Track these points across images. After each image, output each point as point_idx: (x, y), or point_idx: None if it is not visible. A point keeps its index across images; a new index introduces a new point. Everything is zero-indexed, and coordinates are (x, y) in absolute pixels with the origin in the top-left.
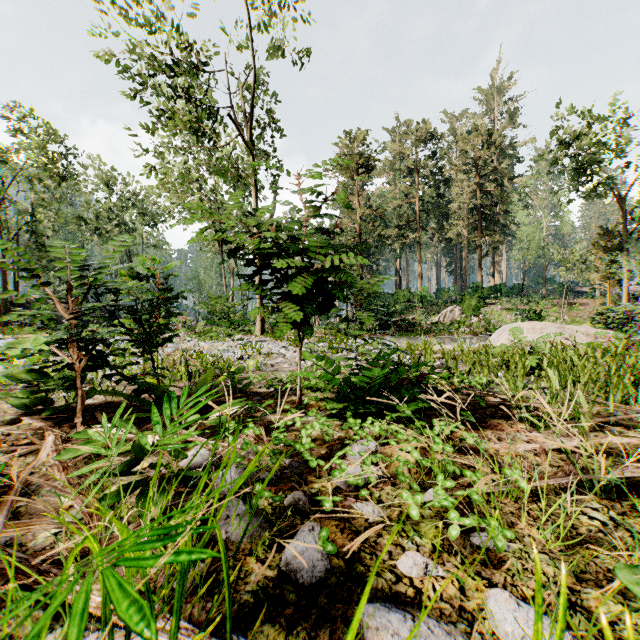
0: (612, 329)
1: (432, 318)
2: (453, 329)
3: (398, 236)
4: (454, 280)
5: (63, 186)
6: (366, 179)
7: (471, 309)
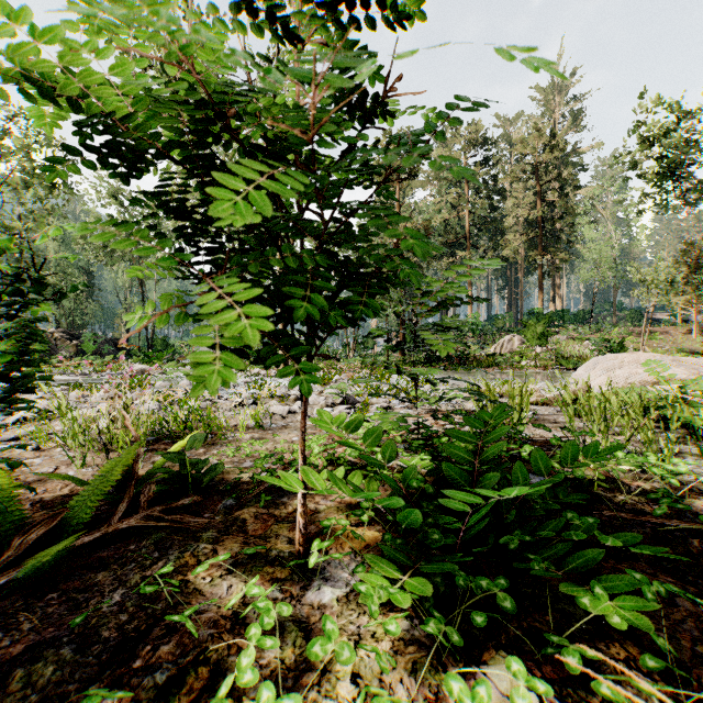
0: None
1: (486, 349)
2: (513, 362)
3: (445, 255)
4: (508, 306)
5: (57, 195)
6: (408, 191)
7: (536, 338)
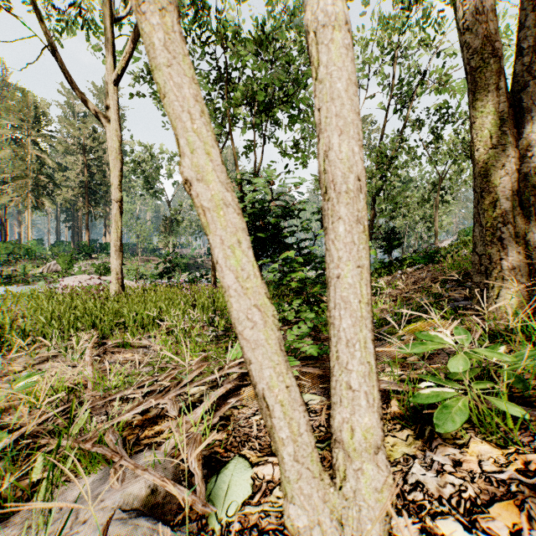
0: (134, 277)
1: (37, 269)
2: (53, 279)
3: (3, 187)
4: (72, 235)
5: None
6: None
7: (67, 264)
